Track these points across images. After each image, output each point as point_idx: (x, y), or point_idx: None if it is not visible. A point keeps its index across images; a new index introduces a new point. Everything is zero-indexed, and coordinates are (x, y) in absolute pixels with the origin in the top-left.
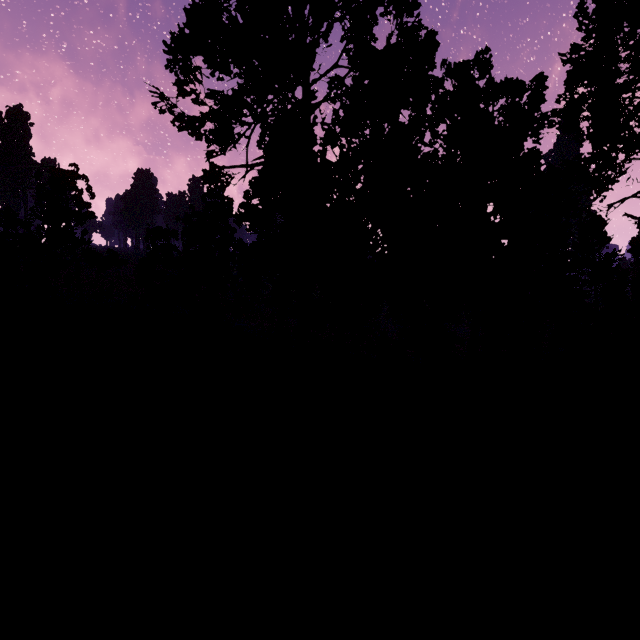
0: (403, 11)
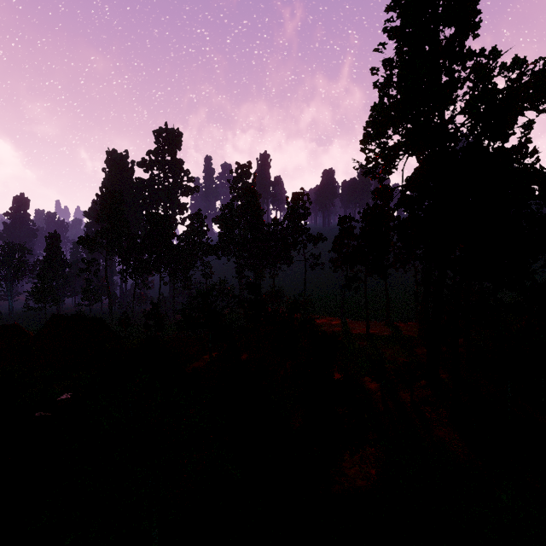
0: (513, 69)
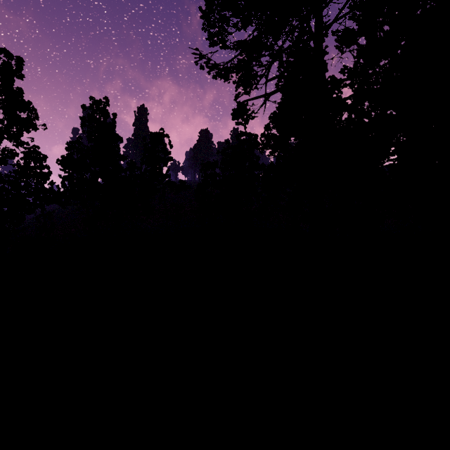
0: None
